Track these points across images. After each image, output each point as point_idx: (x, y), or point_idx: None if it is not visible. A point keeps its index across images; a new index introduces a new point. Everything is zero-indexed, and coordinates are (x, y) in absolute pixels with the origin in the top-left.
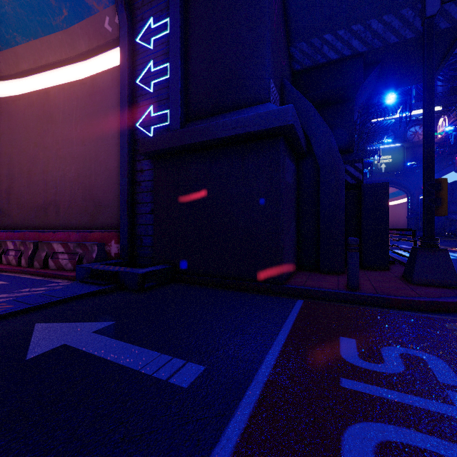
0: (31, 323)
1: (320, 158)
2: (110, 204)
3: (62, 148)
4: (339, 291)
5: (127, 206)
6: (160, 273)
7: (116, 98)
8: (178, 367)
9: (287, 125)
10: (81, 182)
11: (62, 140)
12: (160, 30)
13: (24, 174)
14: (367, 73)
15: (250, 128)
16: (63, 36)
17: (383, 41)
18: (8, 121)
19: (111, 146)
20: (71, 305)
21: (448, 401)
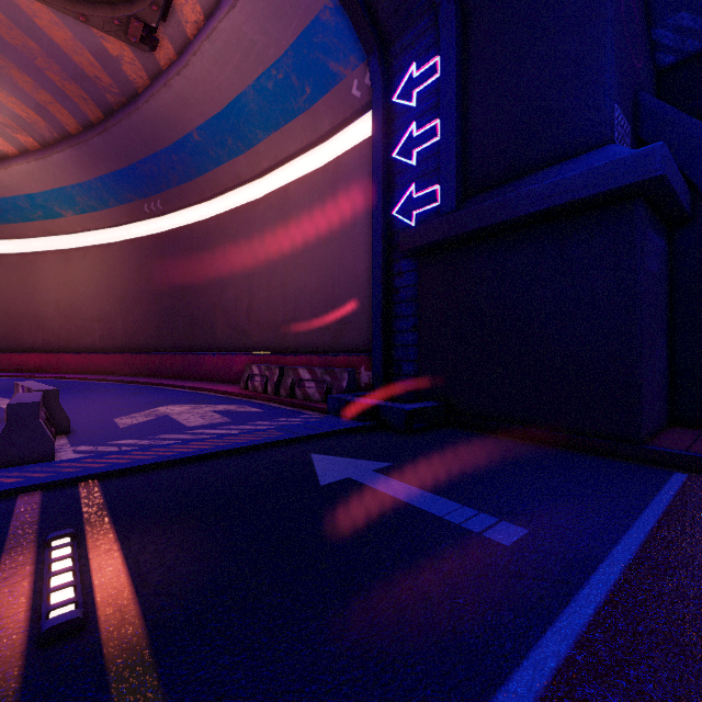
0: (307, 453)
1: None
2: (357, 320)
3: (302, 254)
4: None
5: (381, 321)
6: (431, 411)
7: (365, 181)
8: (491, 523)
9: (651, 178)
10: (322, 293)
11: (302, 244)
12: (425, 77)
13: (263, 289)
14: None
15: (578, 193)
16: (304, 119)
17: None
18: (248, 230)
19: (358, 245)
20: (335, 439)
21: None
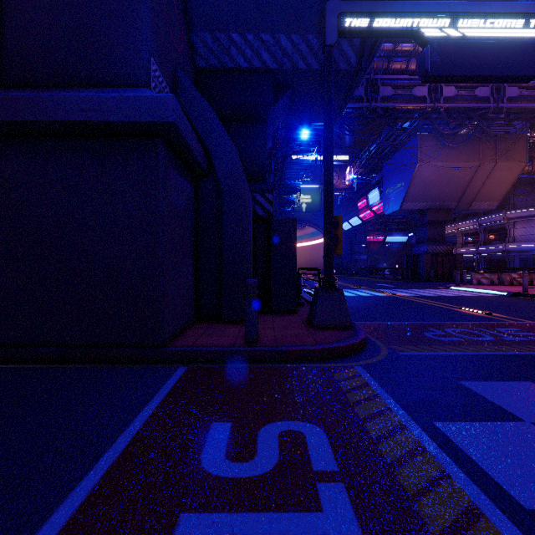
0: None
1: (223, 180)
2: None
3: None
4: (234, 348)
5: None
6: None
7: None
8: None
9: (166, 122)
10: None
11: None
12: None
13: None
14: (279, 96)
15: (111, 115)
16: None
17: (293, 63)
18: None
19: None
20: None
21: (316, 506)
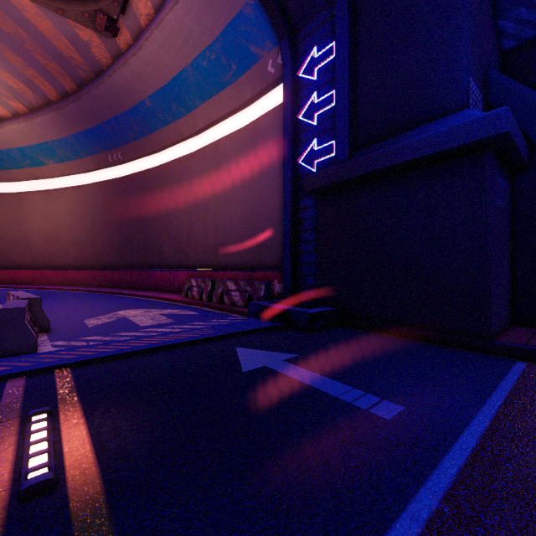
0: (233, 347)
1: None
2: (271, 244)
3: (229, 194)
4: None
5: (290, 245)
6: (328, 314)
7: (277, 137)
8: (375, 402)
9: (498, 134)
10: (245, 224)
11: (229, 186)
12: (324, 57)
13: (200, 220)
14: None
15: (441, 146)
16: (231, 89)
17: None
18: (188, 175)
19: (273, 186)
20: (254, 336)
21: None
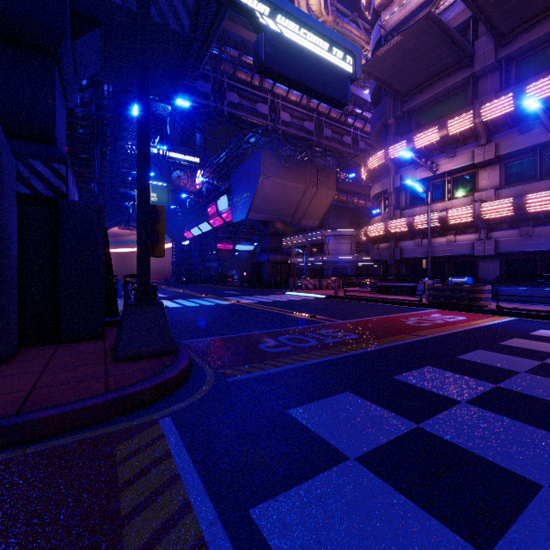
0: None
1: None
2: None
3: None
4: None
5: None
6: None
7: None
8: None
9: None
10: None
11: None
12: None
13: None
14: (81, 30)
15: None
16: None
17: None
18: None
19: None
20: None
21: None
